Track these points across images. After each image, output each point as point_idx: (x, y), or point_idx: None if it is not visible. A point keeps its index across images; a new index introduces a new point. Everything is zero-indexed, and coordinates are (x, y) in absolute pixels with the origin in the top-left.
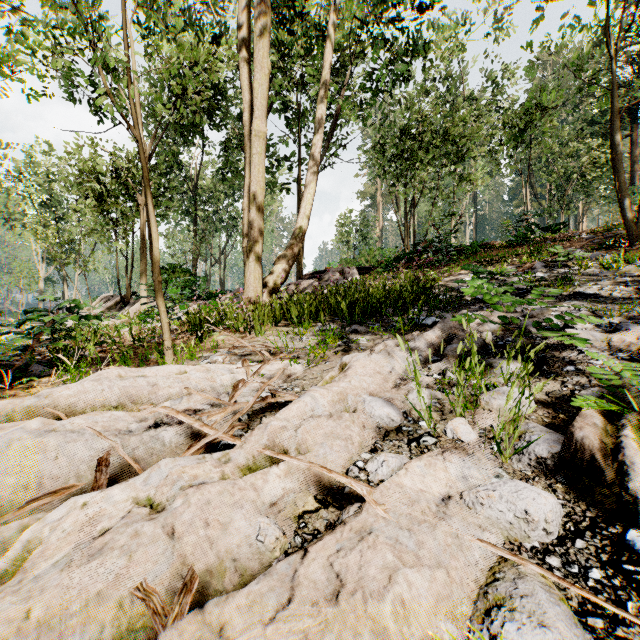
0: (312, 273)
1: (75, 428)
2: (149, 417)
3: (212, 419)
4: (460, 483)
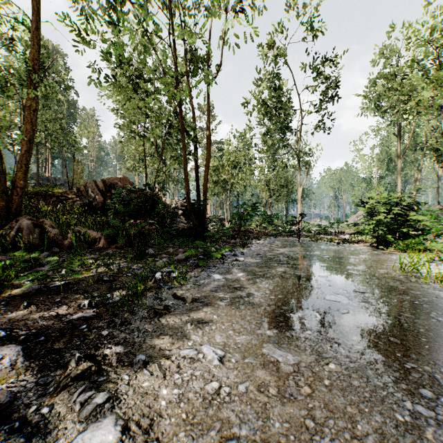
0: None
1: None
2: None
3: None
4: None
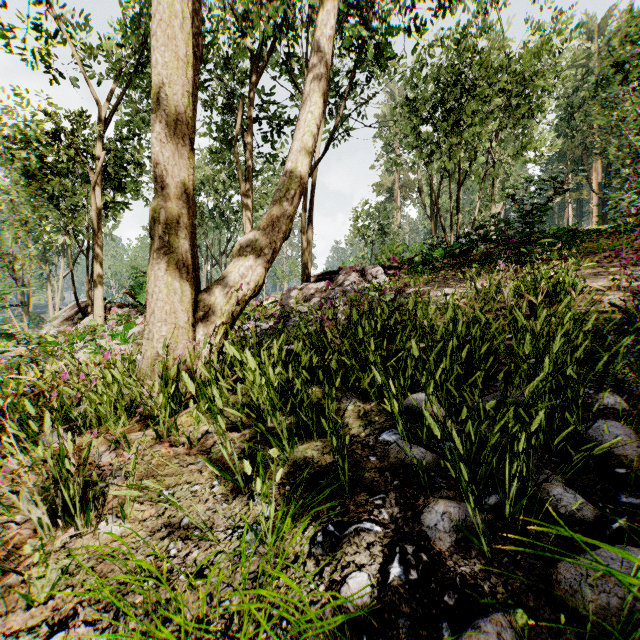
0: (322, 274)
1: None
2: None
3: None
4: None
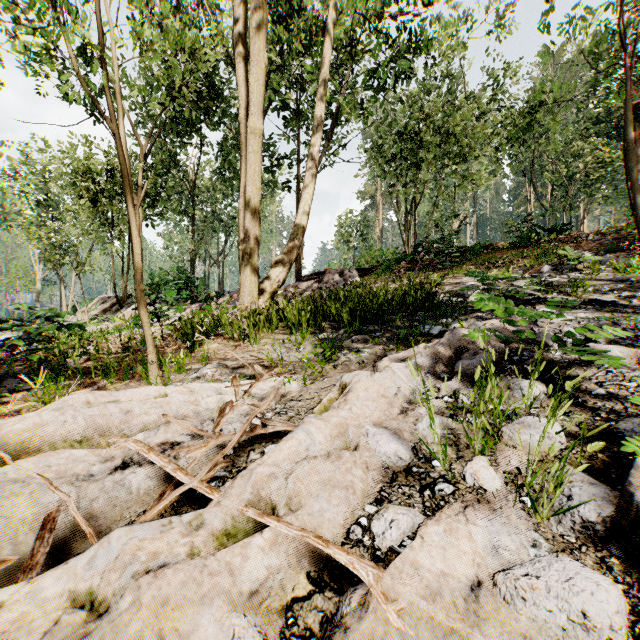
0: (311, 274)
1: (20, 476)
2: (117, 454)
3: (191, 455)
4: (490, 558)
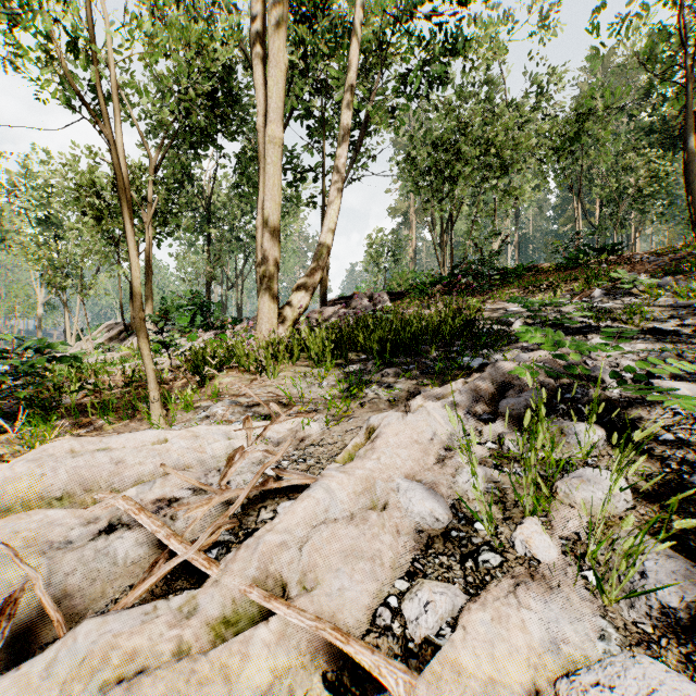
0: (338, 299)
1: None
2: (103, 514)
3: (191, 515)
4: (549, 656)
